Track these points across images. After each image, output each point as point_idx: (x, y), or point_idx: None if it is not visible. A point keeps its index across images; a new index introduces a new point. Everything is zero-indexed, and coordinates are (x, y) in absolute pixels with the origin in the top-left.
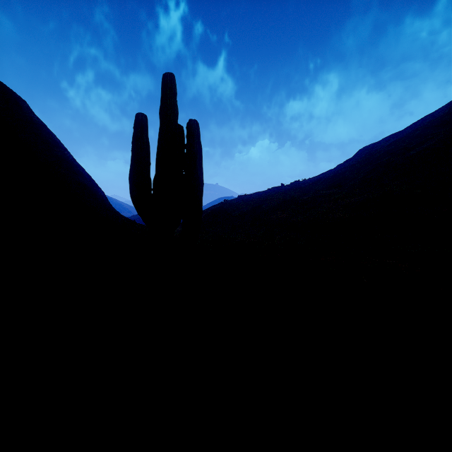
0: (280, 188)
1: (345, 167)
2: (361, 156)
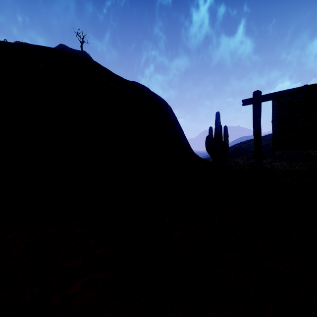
0: None
1: None
2: None
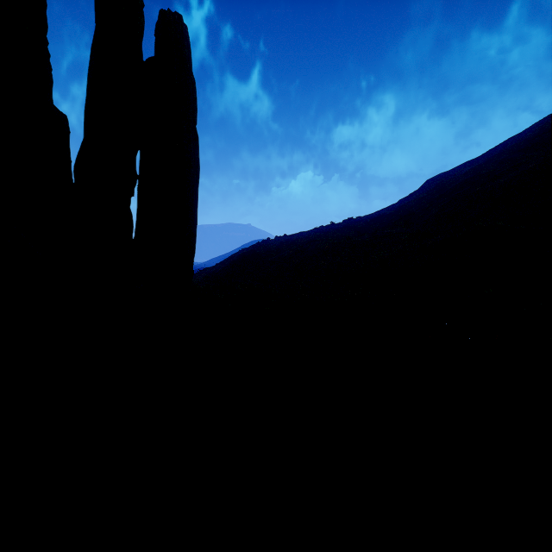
0: (330, 228)
1: (411, 201)
2: (431, 188)
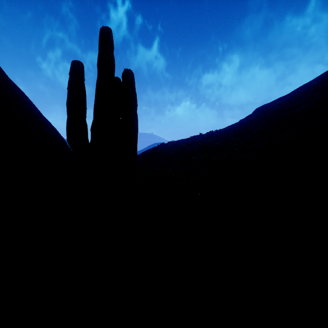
0: (199, 137)
1: (246, 121)
2: (258, 113)
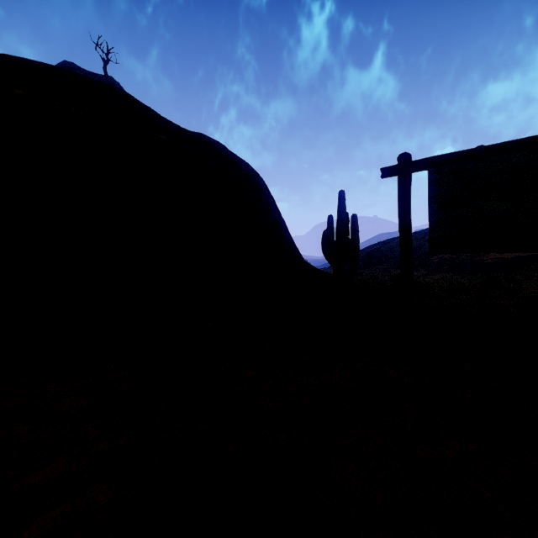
0: None
1: None
2: None
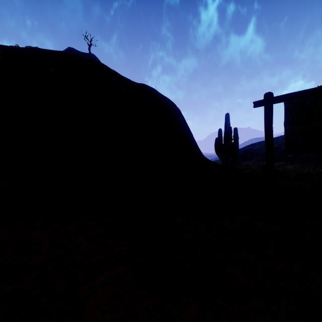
0: None
1: None
2: None
